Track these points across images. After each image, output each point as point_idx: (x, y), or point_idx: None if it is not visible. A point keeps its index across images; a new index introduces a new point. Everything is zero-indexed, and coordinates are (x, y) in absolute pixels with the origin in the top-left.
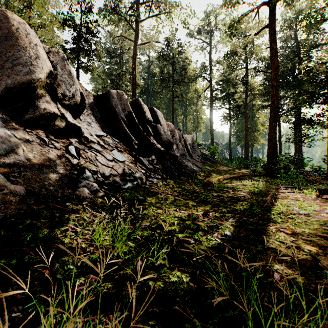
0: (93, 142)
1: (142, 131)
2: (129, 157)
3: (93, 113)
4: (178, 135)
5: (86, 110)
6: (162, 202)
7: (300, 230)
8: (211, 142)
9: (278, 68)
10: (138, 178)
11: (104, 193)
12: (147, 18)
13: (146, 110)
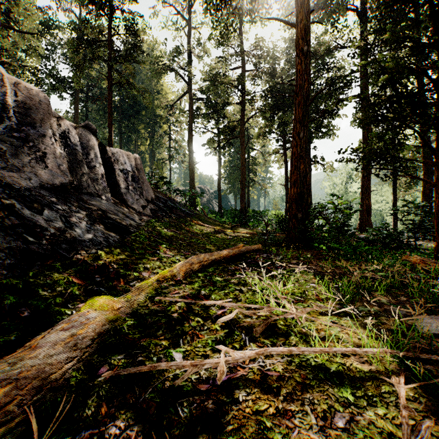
0: None
1: None
2: None
3: None
4: (76, 137)
5: None
6: None
7: None
8: (191, 184)
9: (309, 17)
10: None
11: None
12: None
13: None
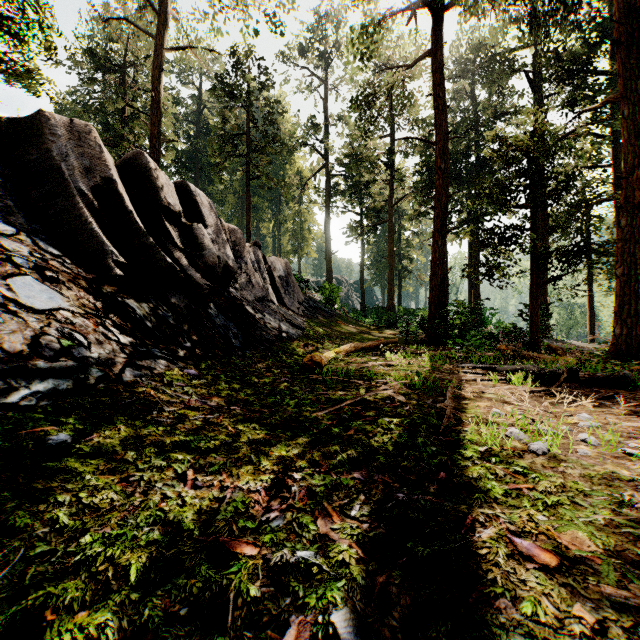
0: None
1: (144, 232)
2: (84, 298)
3: None
4: (253, 256)
5: None
6: (146, 445)
7: (575, 541)
8: (328, 277)
9: (447, 136)
10: (92, 363)
11: None
12: None
13: (163, 185)
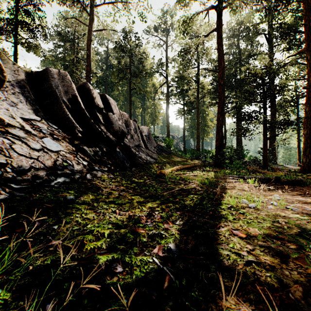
0: (13, 125)
1: (89, 118)
2: (68, 146)
3: (23, 92)
4: (133, 126)
5: (12, 88)
6: (99, 201)
7: (254, 231)
8: (168, 135)
9: (224, 68)
10: (75, 172)
11: (8, 195)
12: (103, 4)
13: (96, 96)
